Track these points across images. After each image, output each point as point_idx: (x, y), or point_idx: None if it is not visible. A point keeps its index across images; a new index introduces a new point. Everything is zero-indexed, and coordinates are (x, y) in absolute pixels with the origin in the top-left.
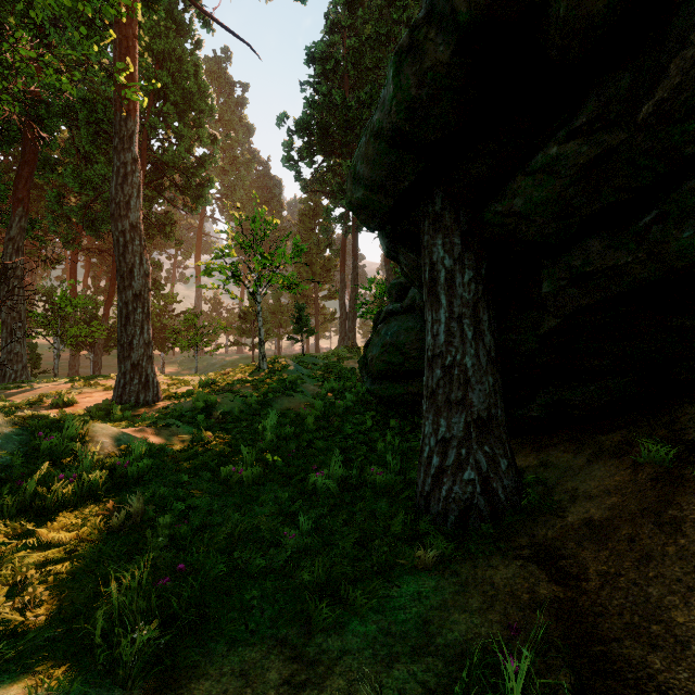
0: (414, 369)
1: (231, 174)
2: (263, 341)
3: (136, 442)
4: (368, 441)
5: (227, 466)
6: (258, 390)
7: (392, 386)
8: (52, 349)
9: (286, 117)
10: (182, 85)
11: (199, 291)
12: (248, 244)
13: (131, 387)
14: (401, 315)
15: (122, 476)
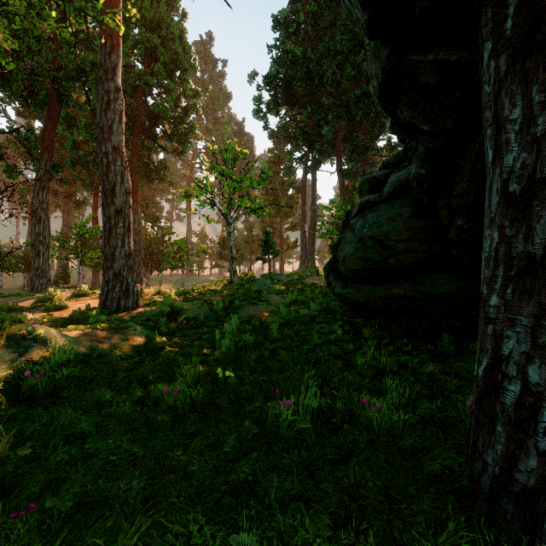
0: (400, 266)
1: (214, 132)
2: (234, 258)
3: (57, 347)
4: (341, 353)
5: (159, 384)
6: (225, 298)
7: (370, 288)
8: (74, 268)
9: (255, 75)
10: (170, 46)
11: (189, 226)
12: (221, 173)
13: (113, 294)
14: (380, 204)
15: (33, 390)
